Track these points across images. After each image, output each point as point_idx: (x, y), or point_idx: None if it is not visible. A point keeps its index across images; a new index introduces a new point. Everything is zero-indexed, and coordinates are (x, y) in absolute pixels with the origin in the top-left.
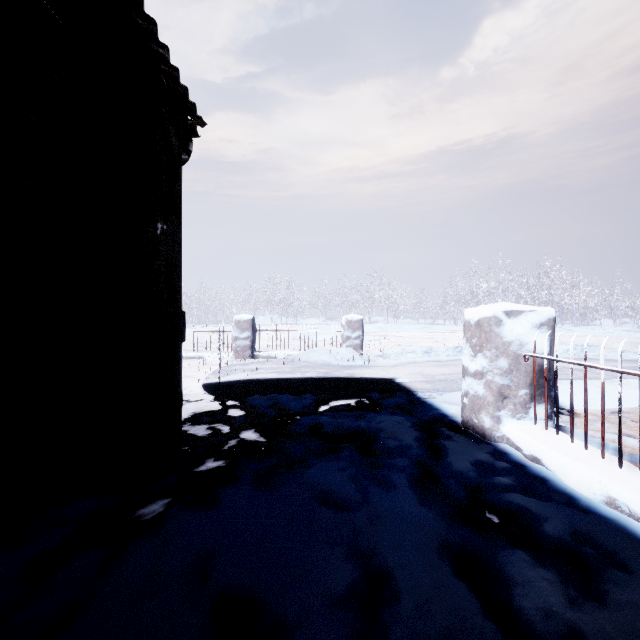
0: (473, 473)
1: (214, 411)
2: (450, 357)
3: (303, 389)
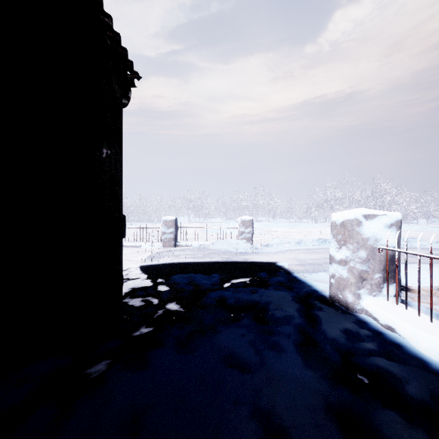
0: (343, 339)
1: (147, 287)
2: (315, 246)
3: (211, 270)
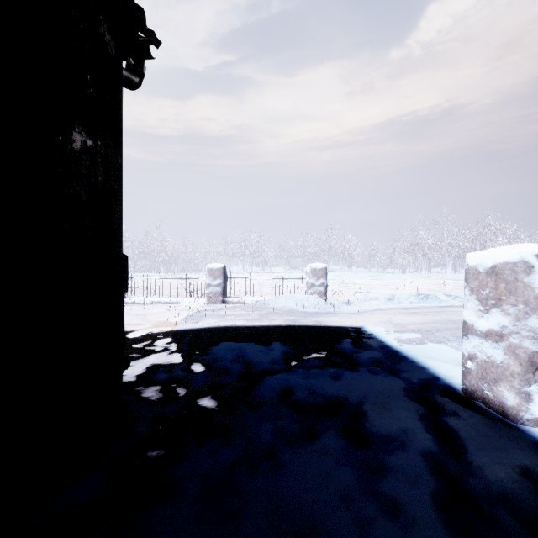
0: (530, 497)
1: (175, 366)
2: (413, 304)
3: (271, 339)
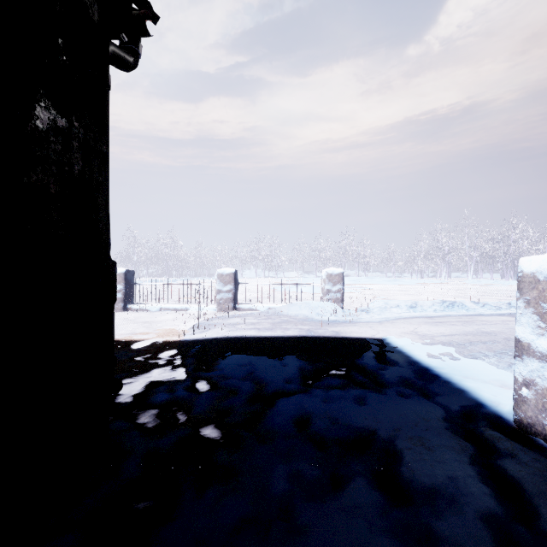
0: None
1: (177, 383)
2: (438, 312)
3: (284, 352)
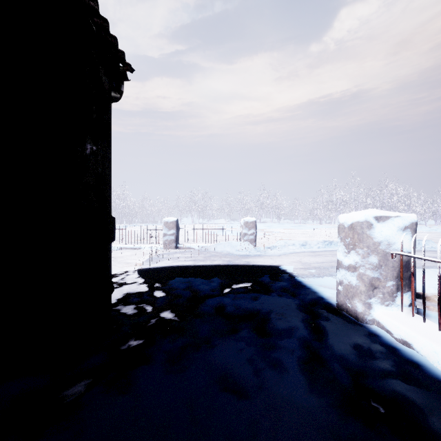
0: (354, 357)
1: (142, 292)
2: (320, 249)
3: (211, 274)
